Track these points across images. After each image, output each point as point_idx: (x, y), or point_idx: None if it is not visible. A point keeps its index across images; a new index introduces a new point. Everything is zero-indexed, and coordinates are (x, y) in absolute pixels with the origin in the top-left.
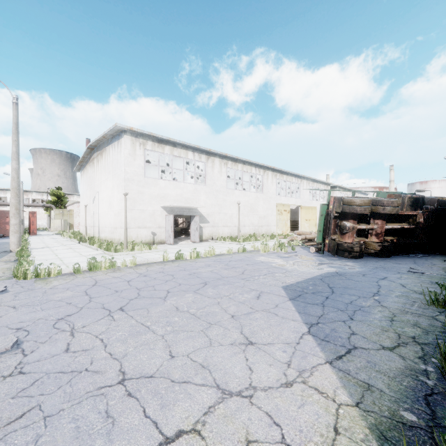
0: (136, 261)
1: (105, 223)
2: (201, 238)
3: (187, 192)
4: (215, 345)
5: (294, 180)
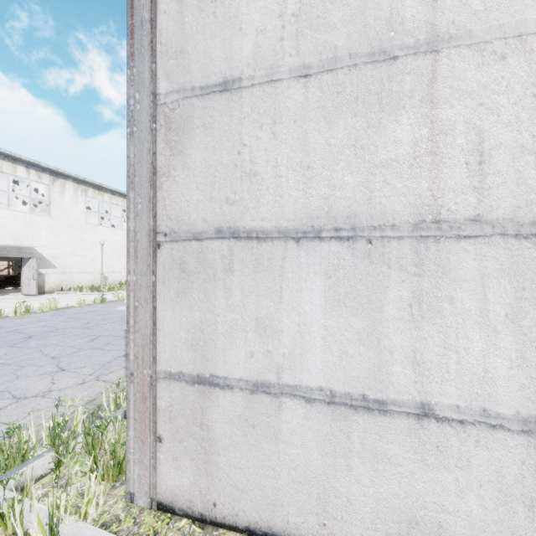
0: None
1: None
2: (41, 289)
3: (16, 224)
4: (23, 378)
5: None
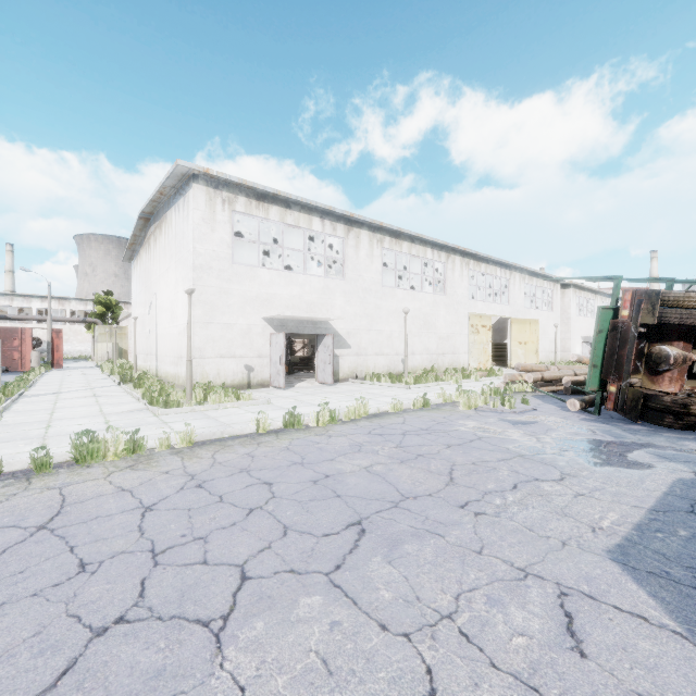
0: (196, 435)
1: (165, 348)
2: (335, 376)
3: (311, 292)
4: None
5: (499, 273)
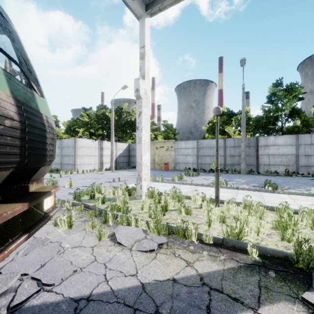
0: None
1: None
2: None
3: None
4: None
5: None
